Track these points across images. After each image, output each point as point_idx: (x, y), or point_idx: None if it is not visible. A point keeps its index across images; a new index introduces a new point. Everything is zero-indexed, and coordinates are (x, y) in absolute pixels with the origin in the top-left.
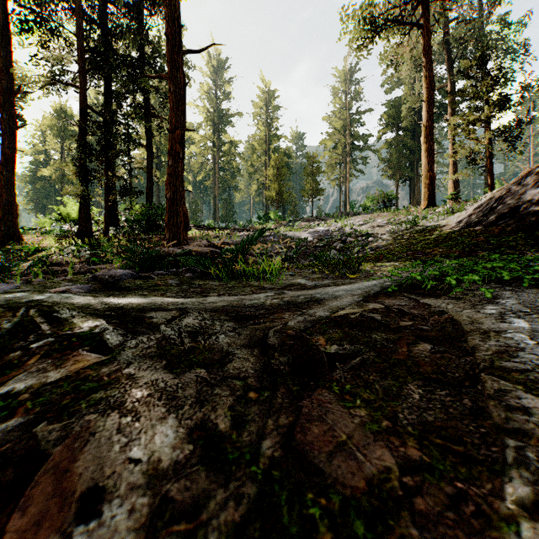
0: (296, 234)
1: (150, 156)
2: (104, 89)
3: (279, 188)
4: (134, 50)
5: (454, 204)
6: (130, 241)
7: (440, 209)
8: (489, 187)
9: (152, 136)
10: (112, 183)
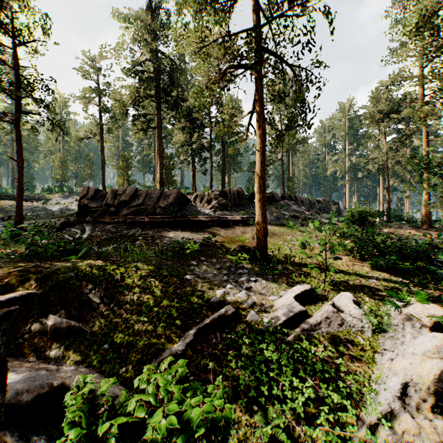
0: (51, 207)
1: None
2: None
3: (62, 173)
4: None
5: None
6: None
7: None
8: None
9: None
10: None
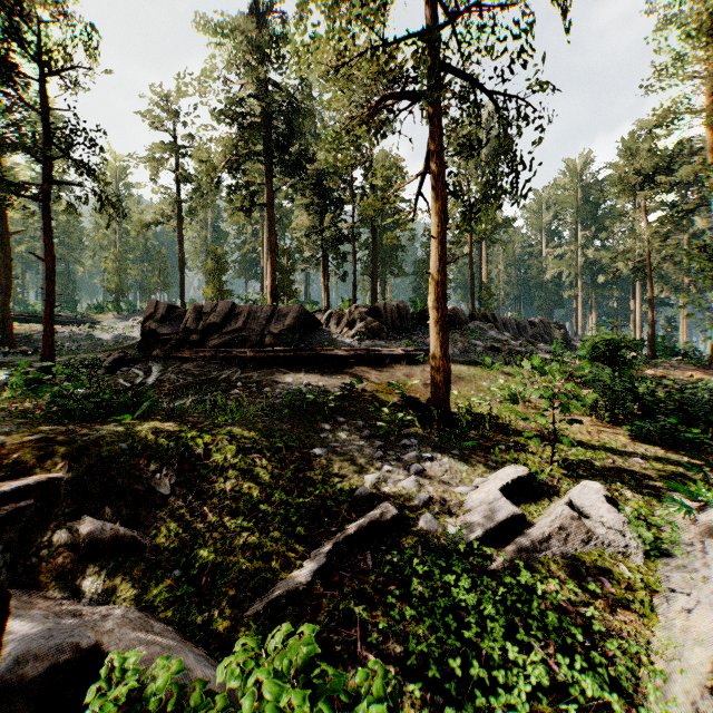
0: (100, 335)
1: None
2: None
3: (119, 281)
4: None
5: None
6: None
7: None
8: None
9: None
10: None
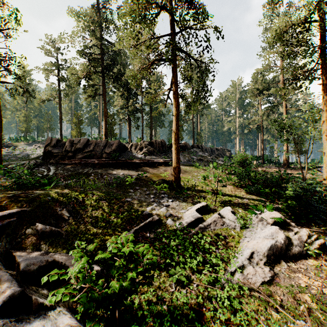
0: (19, 152)
1: None
2: None
3: (27, 126)
4: None
5: None
6: None
7: None
8: None
9: None
10: None
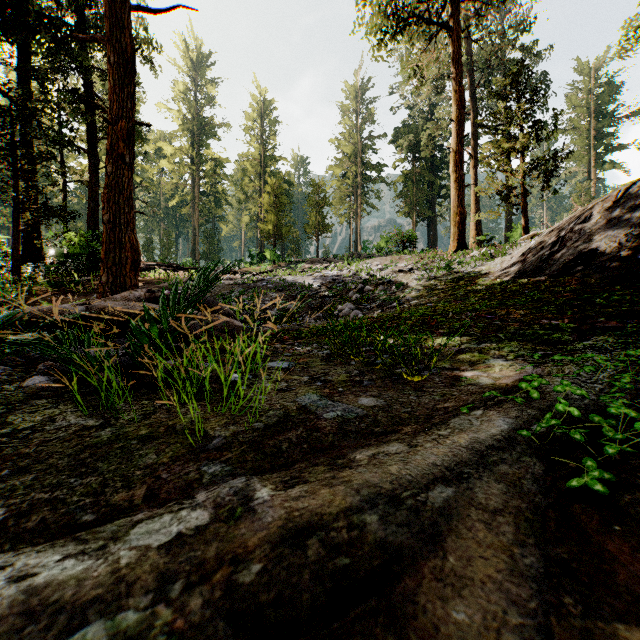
0: (298, 279)
1: (93, 165)
2: (18, 62)
3: (276, 220)
4: (70, 15)
5: (489, 247)
6: (53, 284)
7: (475, 252)
8: (523, 229)
9: (96, 137)
10: (32, 199)
